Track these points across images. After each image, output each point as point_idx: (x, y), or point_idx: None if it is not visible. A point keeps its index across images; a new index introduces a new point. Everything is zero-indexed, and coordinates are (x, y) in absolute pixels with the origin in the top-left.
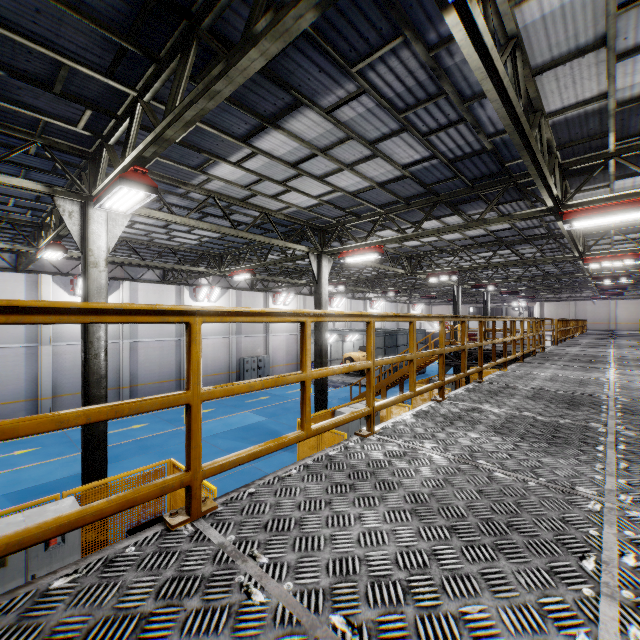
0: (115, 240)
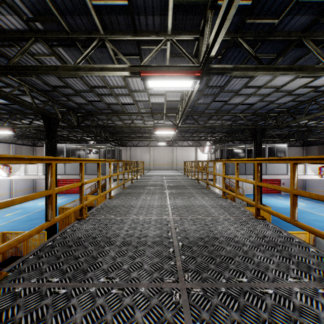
0: None
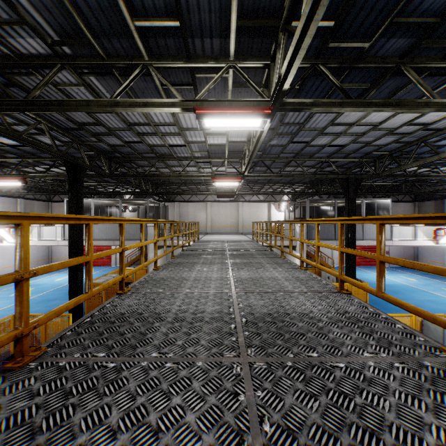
0: None
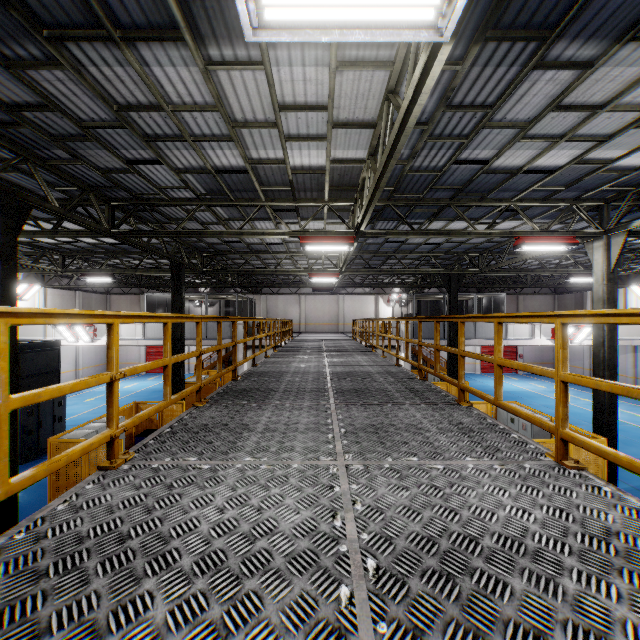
0: (615, 257)
